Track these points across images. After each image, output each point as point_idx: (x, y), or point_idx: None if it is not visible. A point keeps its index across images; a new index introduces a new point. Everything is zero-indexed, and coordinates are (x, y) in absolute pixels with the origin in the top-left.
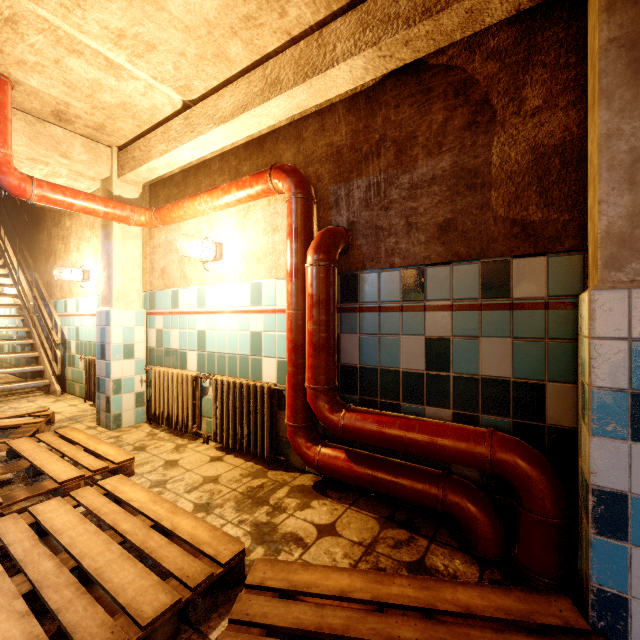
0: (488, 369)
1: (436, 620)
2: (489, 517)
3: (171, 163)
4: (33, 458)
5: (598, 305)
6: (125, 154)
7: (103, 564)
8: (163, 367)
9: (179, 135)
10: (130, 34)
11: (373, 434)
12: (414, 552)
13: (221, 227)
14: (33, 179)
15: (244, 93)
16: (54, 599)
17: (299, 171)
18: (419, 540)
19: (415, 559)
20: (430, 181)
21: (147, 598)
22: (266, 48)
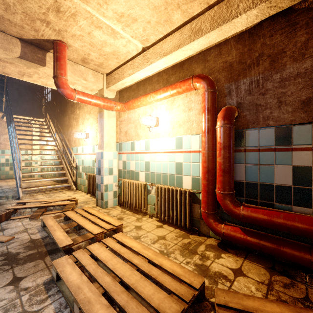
0: None
1: None
2: None
3: (133, 79)
4: (78, 221)
5: None
6: (110, 77)
7: (134, 282)
8: (127, 179)
9: (140, 65)
10: (126, 14)
11: (264, 220)
12: (299, 292)
13: (158, 109)
14: (76, 90)
15: (178, 39)
16: (119, 299)
17: (209, 77)
18: (298, 284)
19: (302, 297)
20: (295, 76)
21: (166, 305)
22: (193, 13)
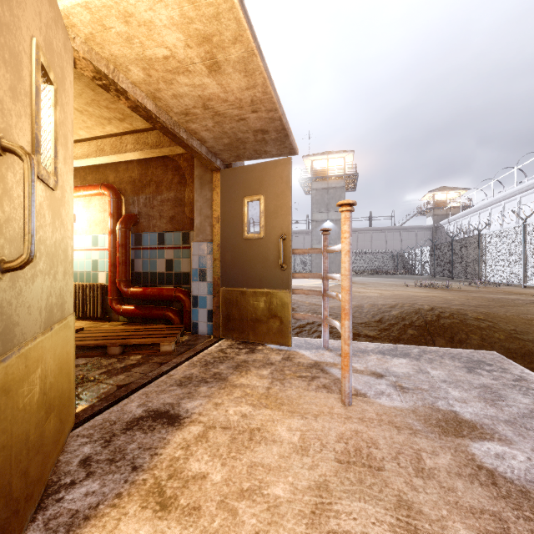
0: (184, 269)
1: (142, 329)
2: (178, 316)
3: None
4: None
5: (193, 246)
6: None
7: None
8: None
9: None
10: None
11: (141, 294)
12: None
13: (75, 205)
14: None
15: (87, 149)
16: None
17: (115, 188)
18: None
19: None
20: (167, 200)
21: None
22: (98, 134)
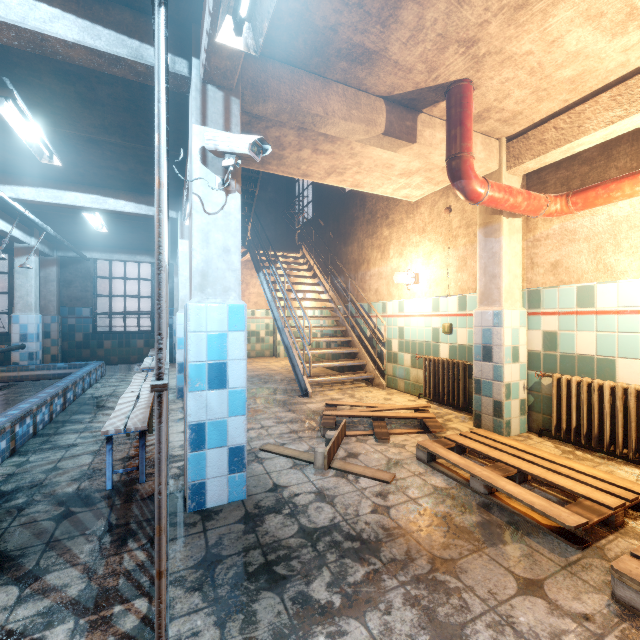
0: None
1: None
2: None
3: (613, 132)
4: (512, 463)
5: None
6: (522, 141)
7: None
8: (567, 375)
9: None
10: None
11: None
12: None
13: None
14: (487, 180)
15: None
16: None
17: None
18: None
19: None
20: None
21: None
22: None
